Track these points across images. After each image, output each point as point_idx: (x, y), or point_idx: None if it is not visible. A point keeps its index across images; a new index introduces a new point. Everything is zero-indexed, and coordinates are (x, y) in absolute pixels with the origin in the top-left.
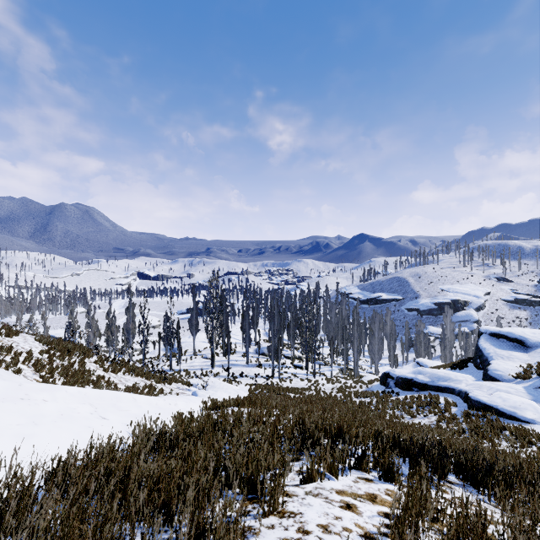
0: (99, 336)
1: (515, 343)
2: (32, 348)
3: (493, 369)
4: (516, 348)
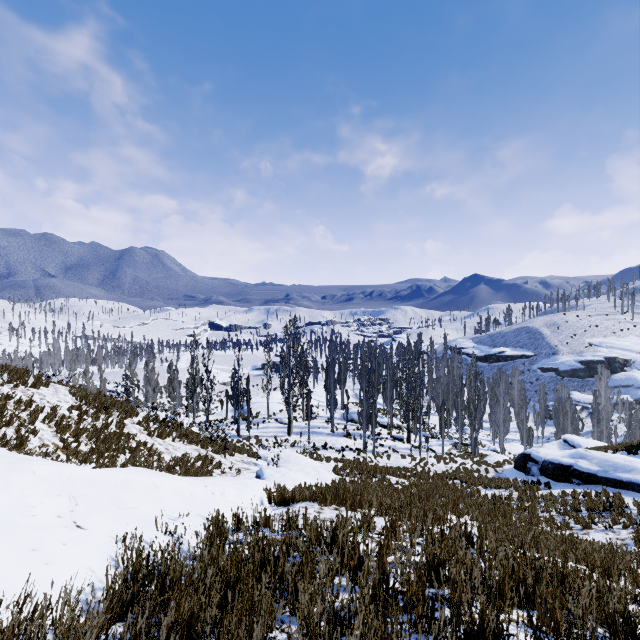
0: (161, 392)
1: None
2: (61, 402)
3: None
4: None
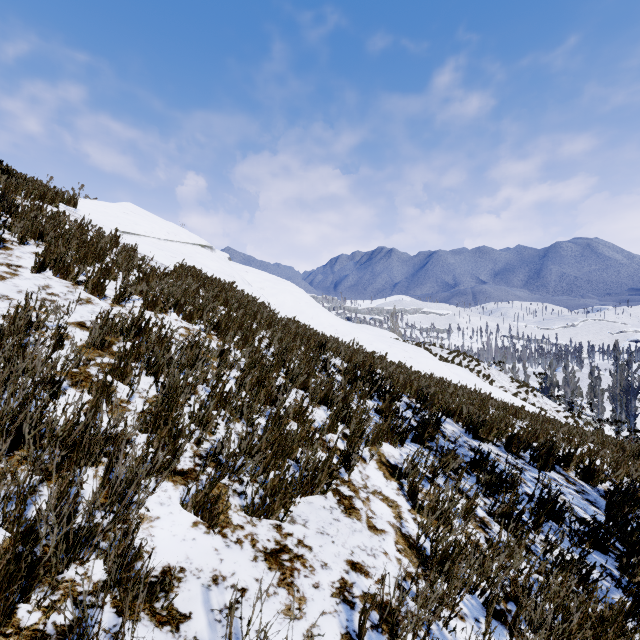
0: (581, 396)
1: None
2: (502, 380)
3: None
4: None
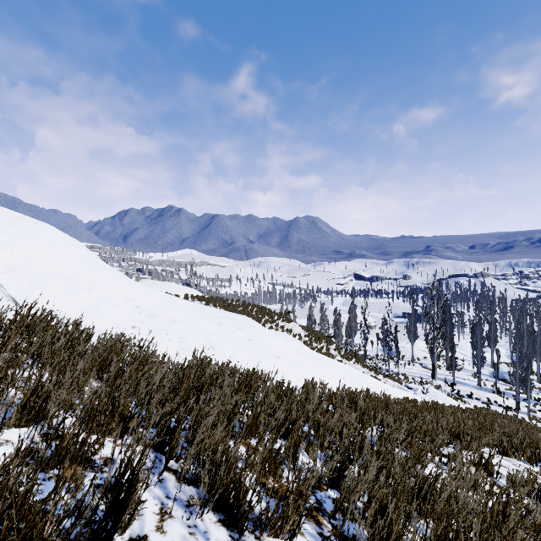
0: (328, 328)
1: None
2: (300, 332)
3: None
4: None
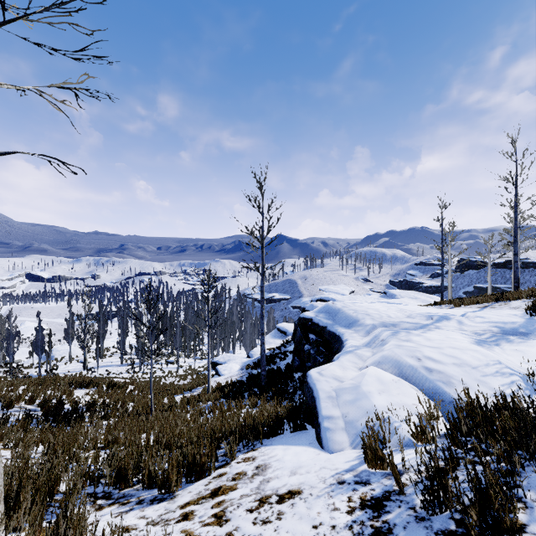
0: None
1: (282, 334)
2: None
3: (252, 351)
4: (282, 337)
